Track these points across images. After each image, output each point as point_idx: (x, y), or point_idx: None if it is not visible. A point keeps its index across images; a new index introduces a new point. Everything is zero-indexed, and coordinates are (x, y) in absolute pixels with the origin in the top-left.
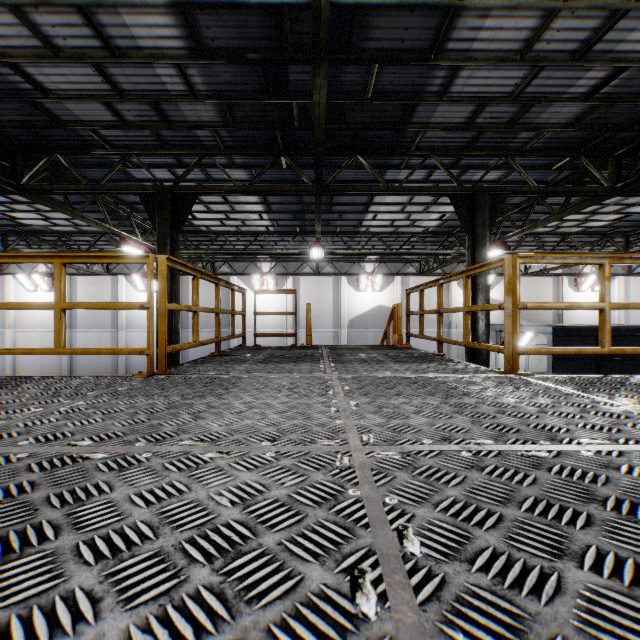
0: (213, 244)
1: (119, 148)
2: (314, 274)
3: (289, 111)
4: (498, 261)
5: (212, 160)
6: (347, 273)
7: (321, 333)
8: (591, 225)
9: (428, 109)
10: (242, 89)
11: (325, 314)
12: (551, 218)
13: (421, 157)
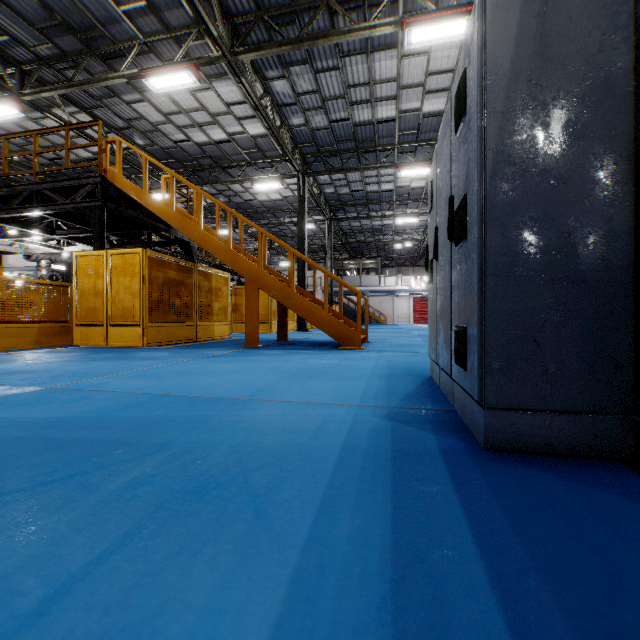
0: None
1: None
2: None
3: None
4: None
5: None
6: None
7: None
8: None
9: None
10: None
11: None
12: None
13: None
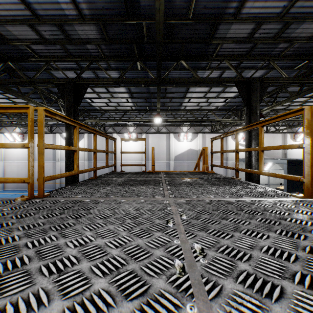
0: (103, 117)
1: (44, 57)
2: (156, 132)
3: (141, 30)
4: (296, 111)
5: (97, 64)
6: (173, 132)
7: (160, 163)
8: (307, 104)
9: (226, 27)
10: (111, 13)
11: (162, 153)
12: (291, 98)
13: (218, 61)
